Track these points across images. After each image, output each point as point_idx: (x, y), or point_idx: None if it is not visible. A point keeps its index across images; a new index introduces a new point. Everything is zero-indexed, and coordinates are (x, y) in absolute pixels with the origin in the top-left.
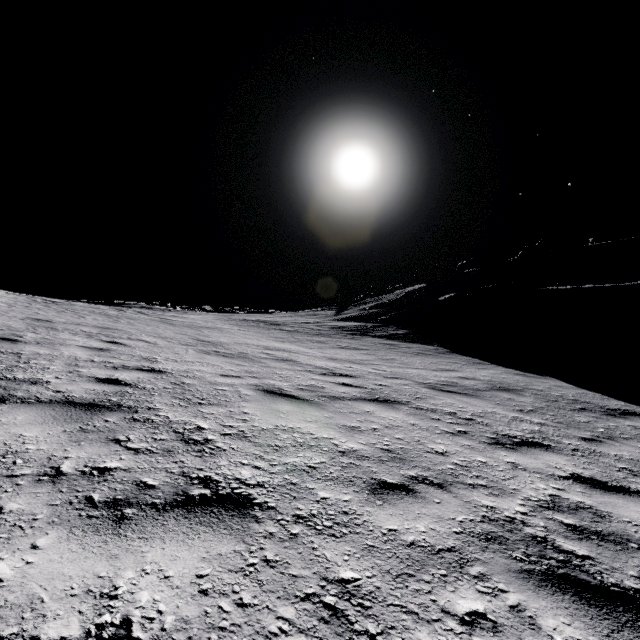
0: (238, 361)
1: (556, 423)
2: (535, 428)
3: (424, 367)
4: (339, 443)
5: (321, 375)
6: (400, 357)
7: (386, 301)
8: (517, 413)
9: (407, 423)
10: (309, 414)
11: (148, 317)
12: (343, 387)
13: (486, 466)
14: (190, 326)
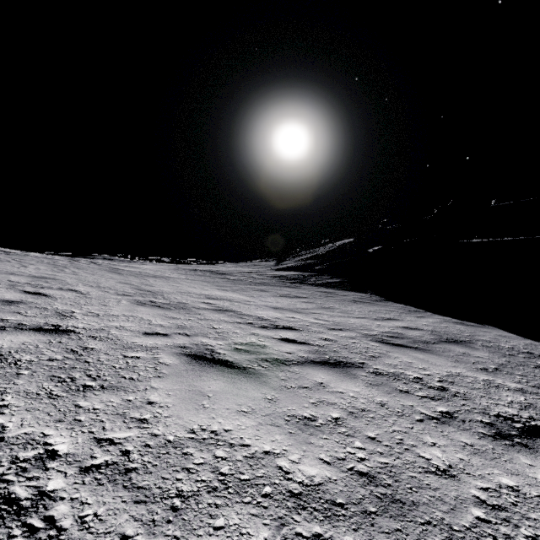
0: (173, 313)
1: (534, 388)
2: (521, 399)
3: (365, 316)
4: (289, 466)
5: (262, 328)
6: (339, 305)
7: (320, 253)
8: (484, 374)
9: (374, 403)
10: (245, 396)
11: (98, 267)
12: (287, 344)
13: (526, 502)
14: (137, 275)
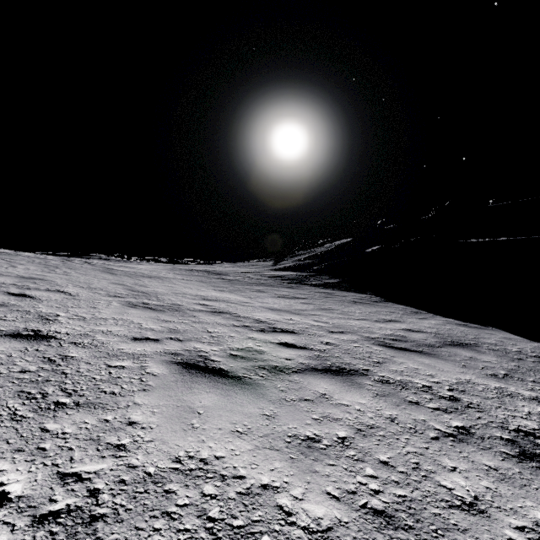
0: (166, 315)
1: None
2: (538, 409)
3: (365, 317)
4: (292, 505)
5: (259, 332)
6: (338, 306)
7: (318, 253)
8: (495, 381)
9: (383, 417)
10: (240, 412)
11: (91, 267)
12: (286, 349)
13: None
14: (132, 275)
